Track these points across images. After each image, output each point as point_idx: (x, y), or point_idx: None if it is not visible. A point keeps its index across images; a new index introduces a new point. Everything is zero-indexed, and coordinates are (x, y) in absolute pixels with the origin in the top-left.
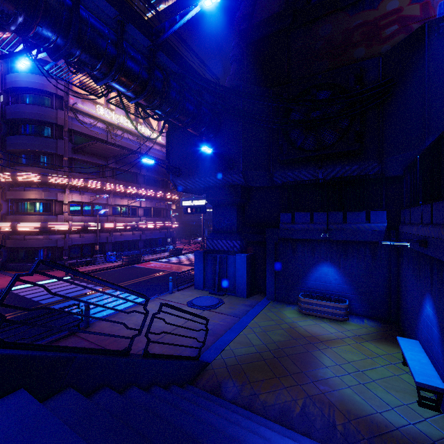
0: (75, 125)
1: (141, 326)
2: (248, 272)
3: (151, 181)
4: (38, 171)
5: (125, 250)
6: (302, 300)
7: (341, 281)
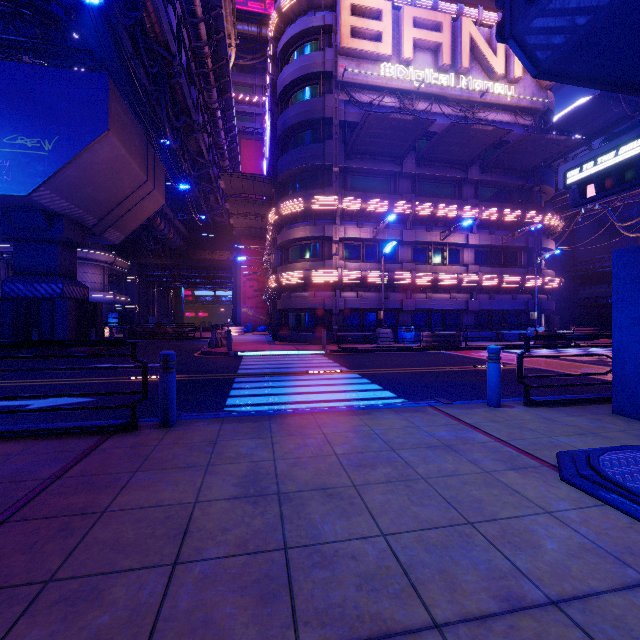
0: (350, 114)
1: None
2: None
3: (492, 194)
4: (302, 197)
5: (435, 329)
6: None
7: None
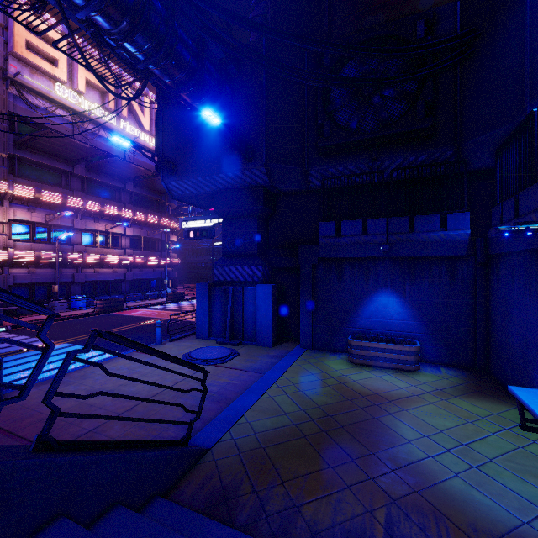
0: (21, 109)
1: (30, 378)
2: (273, 311)
3: (141, 201)
4: None
5: (101, 294)
6: (354, 344)
7: (407, 315)
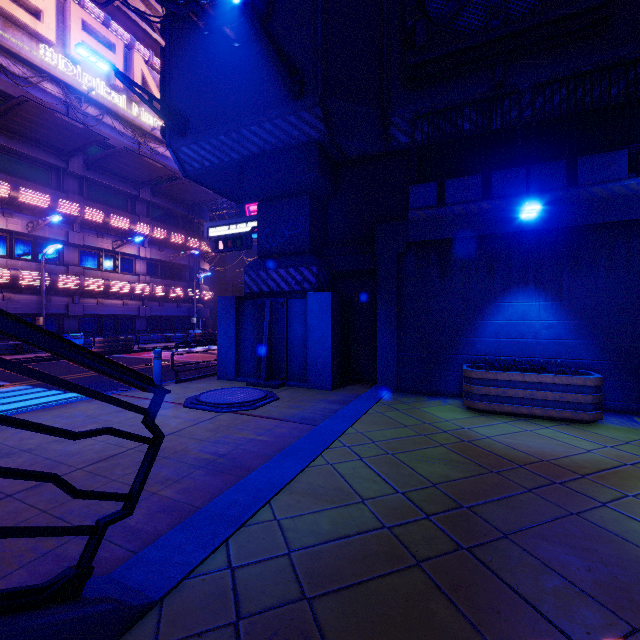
0: None
1: None
2: (334, 333)
3: (162, 215)
4: None
5: (107, 334)
6: (476, 376)
7: (564, 329)
